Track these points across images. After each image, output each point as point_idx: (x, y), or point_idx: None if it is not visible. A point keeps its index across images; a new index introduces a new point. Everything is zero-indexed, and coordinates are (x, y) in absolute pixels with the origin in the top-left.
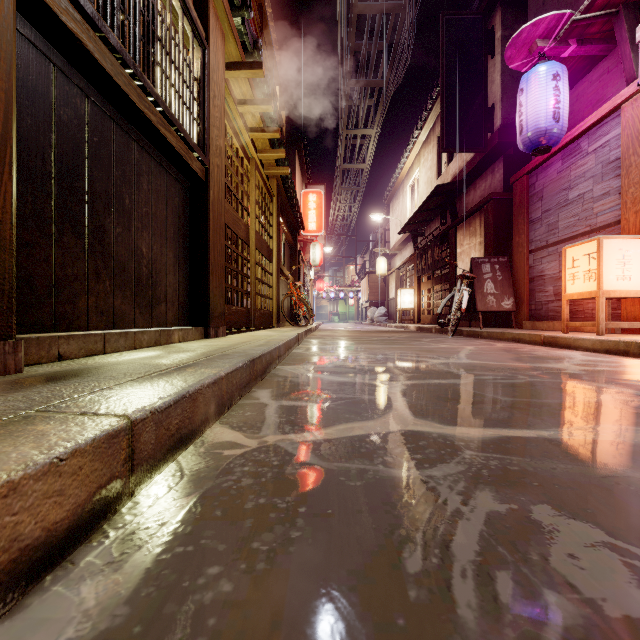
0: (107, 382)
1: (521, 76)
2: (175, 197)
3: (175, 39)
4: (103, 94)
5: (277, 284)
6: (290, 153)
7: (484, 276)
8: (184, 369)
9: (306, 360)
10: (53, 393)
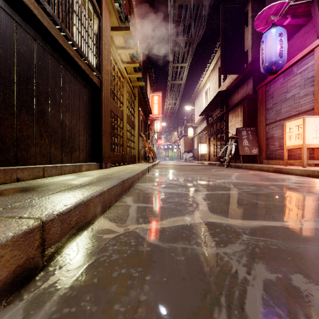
0: (37, 195)
1: (261, 35)
2: (84, 95)
3: (83, 12)
4: (44, 39)
5: (138, 141)
6: (144, 75)
7: (243, 137)
8: (84, 187)
9: (152, 180)
10: (2, 202)
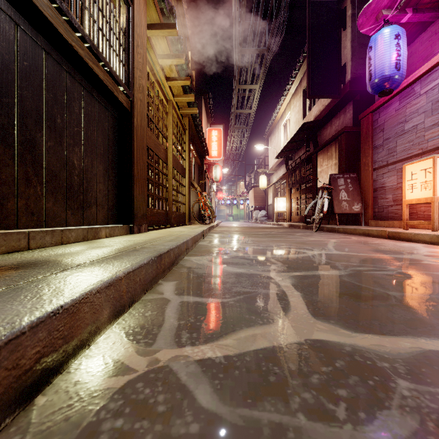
0: None
1: (365, 43)
2: (105, 122)
3: None
4: (33, 25)
5: (189, 193)
6: (199, 101)
7: (339, 187)
8: (82, 270)
9: (209, 251)
10: None
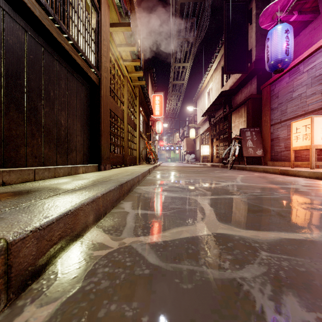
0: (17, 203)
1: (266, 34)
2: (81, 93)
3: (80, 4)
4: (36, 31)
5: (139, 142)
6: (146, 75)
7: (247, 138)
8: (75, 192)
9: (153, 183)
10: None
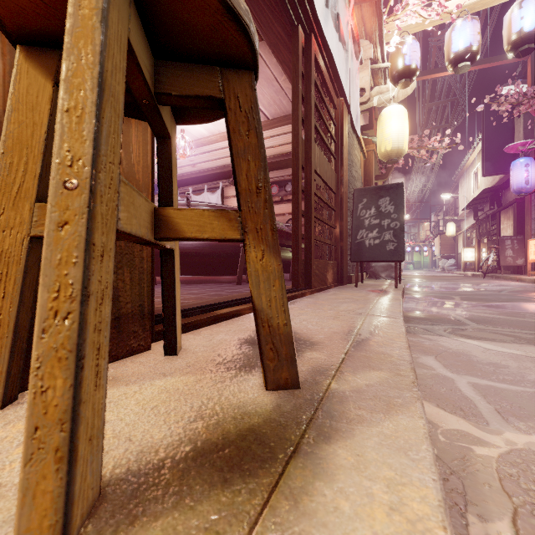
0: None
1: None
2: None
3: None
4: None
5: None
6: None
7: (506, 247)
8: None
9: (409, 282)
10: None
